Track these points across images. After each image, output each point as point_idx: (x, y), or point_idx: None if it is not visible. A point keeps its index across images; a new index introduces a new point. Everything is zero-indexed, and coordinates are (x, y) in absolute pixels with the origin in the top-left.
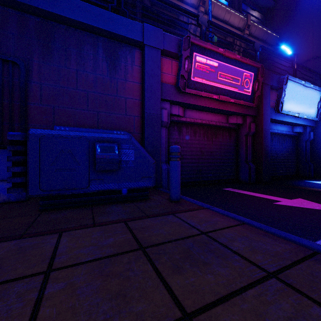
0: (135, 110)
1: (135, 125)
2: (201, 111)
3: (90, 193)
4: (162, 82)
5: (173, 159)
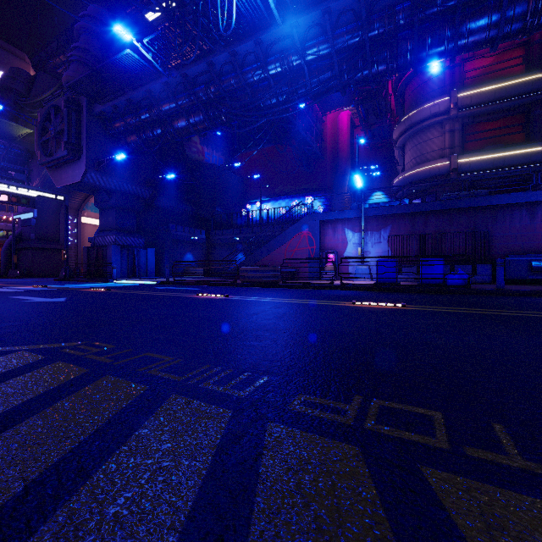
0: None
1: None
2: None
3: (527, 280)
4: None
5: None
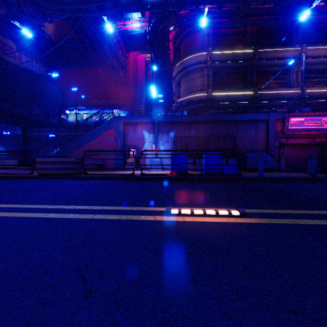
0: (264, 143)
1: (264, 148)
2: (296, 138)
3: (257, 169)
4: (275, 130)
5: (282, 160)
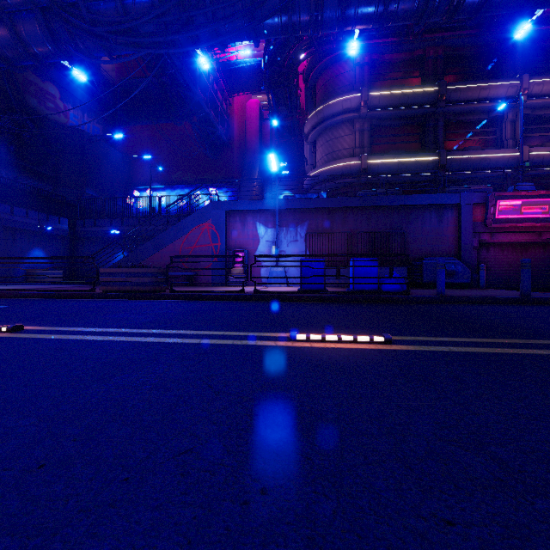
0: (453, 242)
1: (453, 251)
2: (508, 233)
3: None
4: (473, 221)
5: (481, 270)
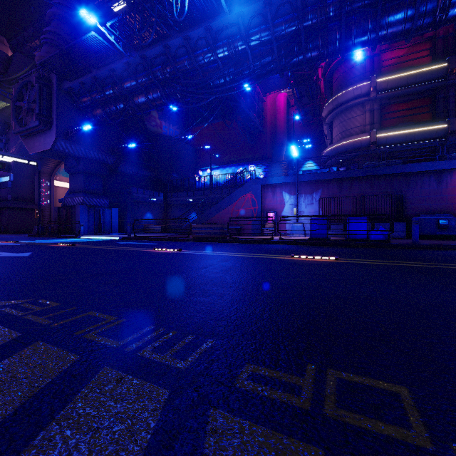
0: (453, 201)
1: (452, 208)
2: None
3: (435, 236)
4: None
5: None
